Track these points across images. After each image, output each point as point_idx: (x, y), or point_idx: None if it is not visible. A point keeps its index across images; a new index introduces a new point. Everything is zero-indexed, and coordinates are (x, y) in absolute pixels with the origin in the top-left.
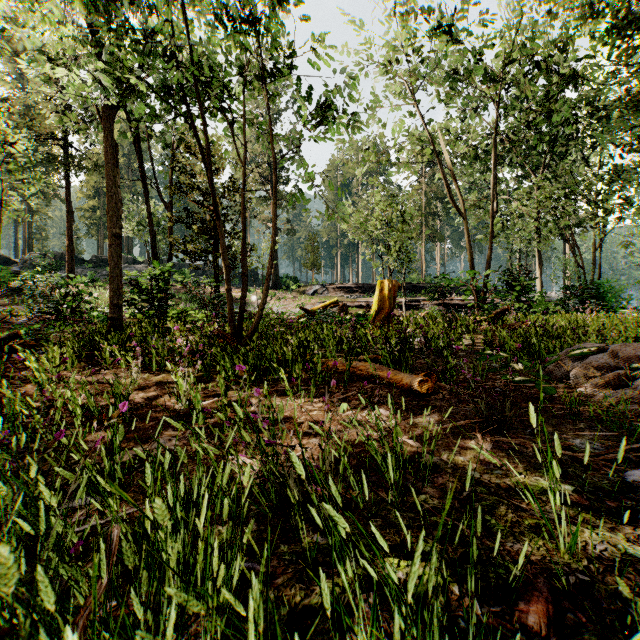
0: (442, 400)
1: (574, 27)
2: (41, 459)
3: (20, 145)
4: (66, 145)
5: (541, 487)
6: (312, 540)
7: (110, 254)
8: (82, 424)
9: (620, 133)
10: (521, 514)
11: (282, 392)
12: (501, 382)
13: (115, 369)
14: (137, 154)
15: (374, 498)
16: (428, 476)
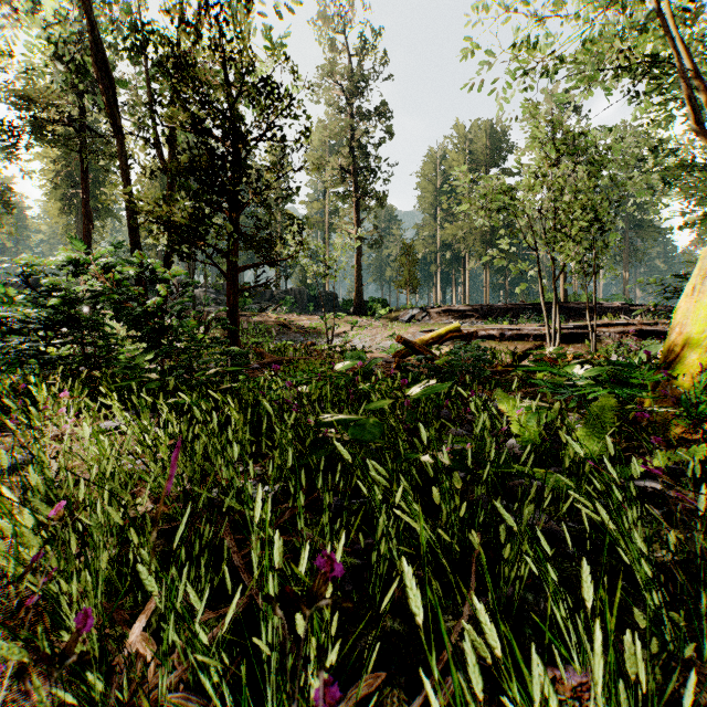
0: None
1: None
2: None
3: None
4: (83, 127)
5: None
6: None
7: None
8: None
9: None
10: None
11: None
12: None
13: None
14: (93, 55)
15: None
16: None
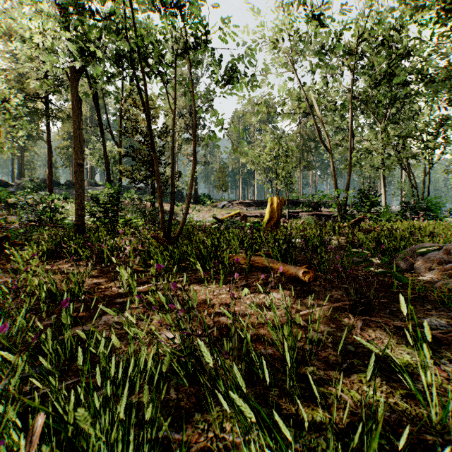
0: (319, 286)
1: (410, 15)
2: (7, 336)
3: (13, 101)
4: (47, 102)
5: (406, 360)
6: (221, 408)
7: (75, 178)
8: (48, 304)
9: (443, 92)
10: (393, 385)
11: (199, 279)
12: (362, 272)
13: (77, 262)
14: (96, 107)
15: (271, 369)
16: (313, 349)
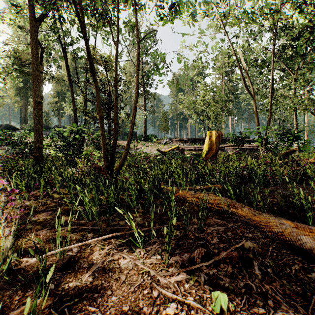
0: None
1: None
2: None
3: None
4: None
5: None
6: None
7: (34, 114)
8: None
9: None
10: None
11: (134, 234)
12: None
13: None
14: (65, 63)
15: None
16: None
